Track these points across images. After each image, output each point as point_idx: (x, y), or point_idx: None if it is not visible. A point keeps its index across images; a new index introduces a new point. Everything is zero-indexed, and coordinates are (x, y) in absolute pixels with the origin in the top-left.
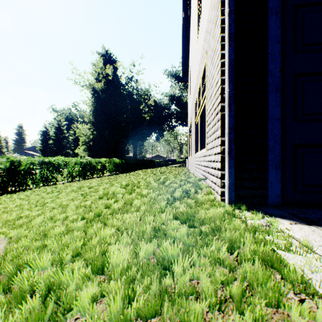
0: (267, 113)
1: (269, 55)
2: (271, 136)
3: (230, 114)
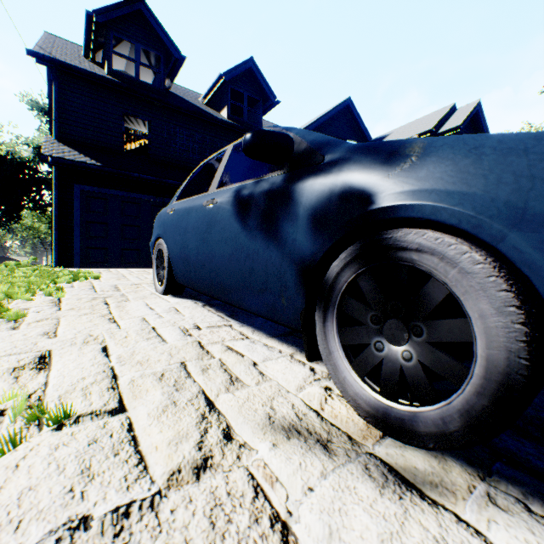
0: (74, 235)
1: (75, 213)
2: (76, 243)
3: (56, 234)
